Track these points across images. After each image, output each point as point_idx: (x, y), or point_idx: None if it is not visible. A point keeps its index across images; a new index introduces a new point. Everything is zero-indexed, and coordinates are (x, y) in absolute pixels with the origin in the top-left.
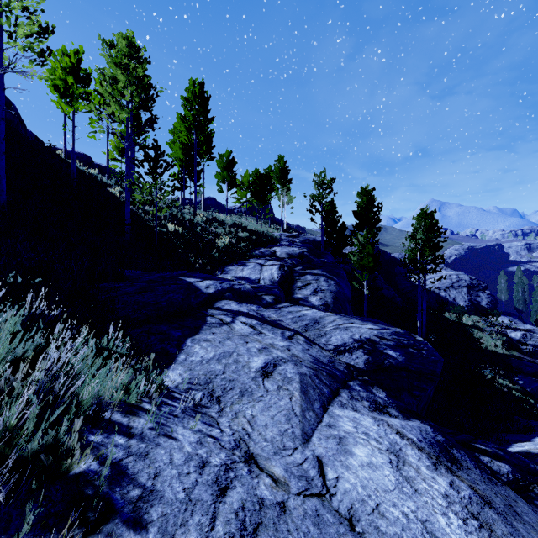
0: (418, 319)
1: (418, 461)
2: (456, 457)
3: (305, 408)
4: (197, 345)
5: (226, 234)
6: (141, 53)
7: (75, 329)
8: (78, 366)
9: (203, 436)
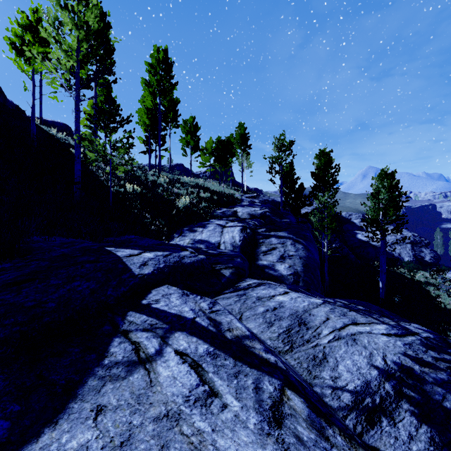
0: (380, 280)
1: None
2: None
3: None
4: None
5: (188, 195)
6: (93, 0)
7: None
8: None
9: None
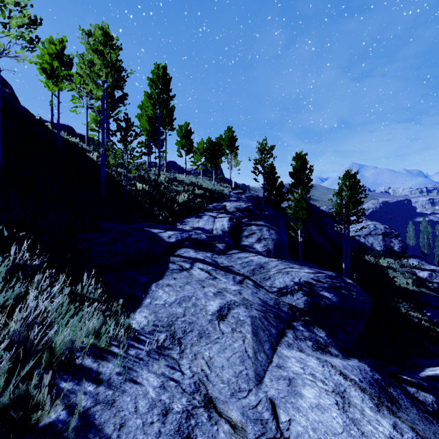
0: (343, 262)
1: (362, 403)
2: (394, 396)
3: (257, 349)
4: (161, 290)
5: (185, 192)
6: (114, 41)
7: (53, 278)
8: (51, 316)
9: (166, 380)
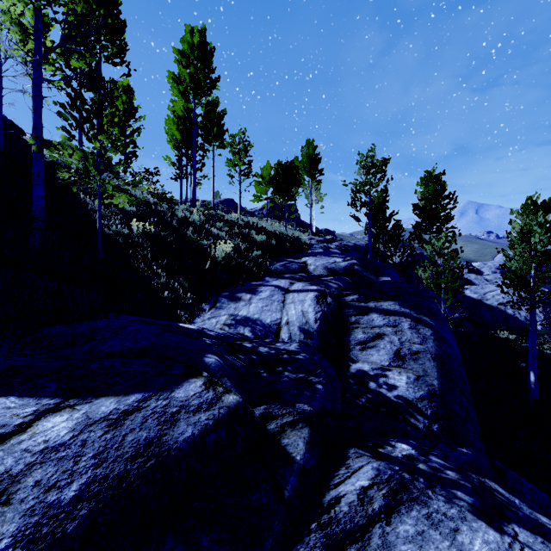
0: (532, 370)
1: None
2: None
3: None
4: None
5: (233, 239)
6: None
7: None
8: None
9: None
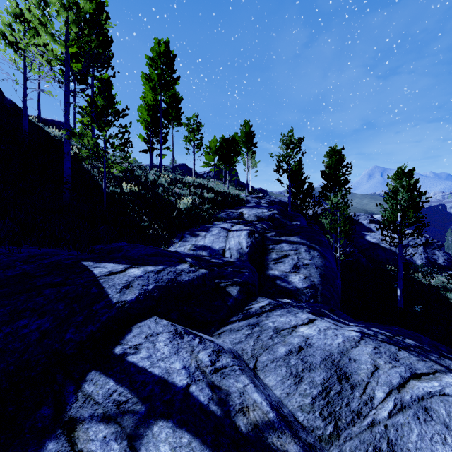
0: (398, 287)
1: None
2: None
3: None
4: None
5: (190, 195)
6: None
7: None
8: None
9: None
